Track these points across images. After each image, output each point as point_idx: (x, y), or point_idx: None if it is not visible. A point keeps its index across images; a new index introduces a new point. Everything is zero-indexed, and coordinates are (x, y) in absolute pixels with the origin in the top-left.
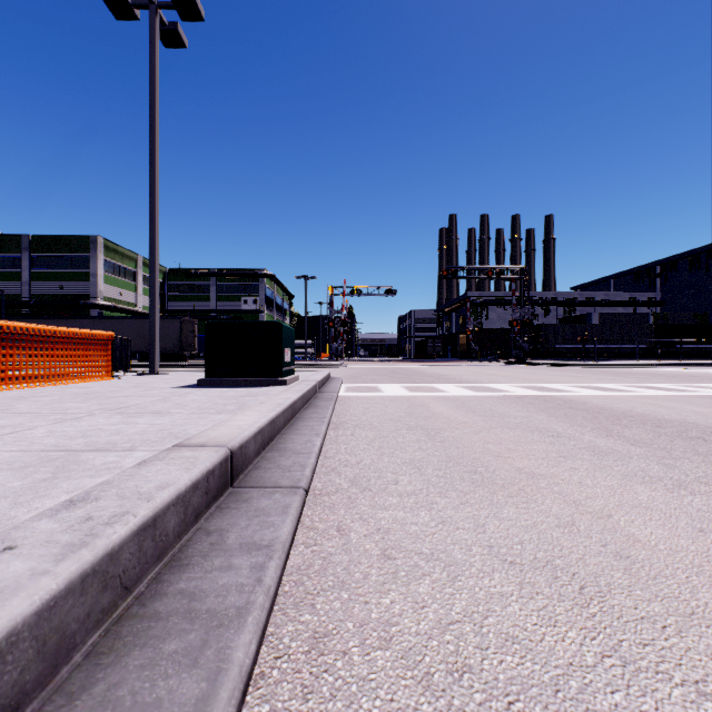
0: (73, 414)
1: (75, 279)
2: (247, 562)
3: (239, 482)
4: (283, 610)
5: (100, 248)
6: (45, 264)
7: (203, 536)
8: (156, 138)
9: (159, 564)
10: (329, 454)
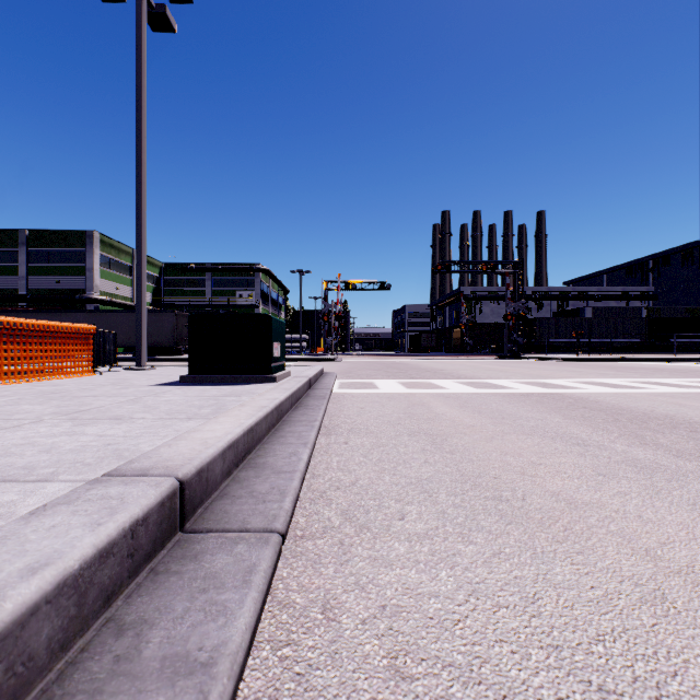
0: (17, 420)
1: (71, 274)
2: None
3: (195, 521)
4: None
5: (96, 243)
6: (41, 258)
7: (108, 639)
8: (142, 124)
9: None
10: (318, 470)
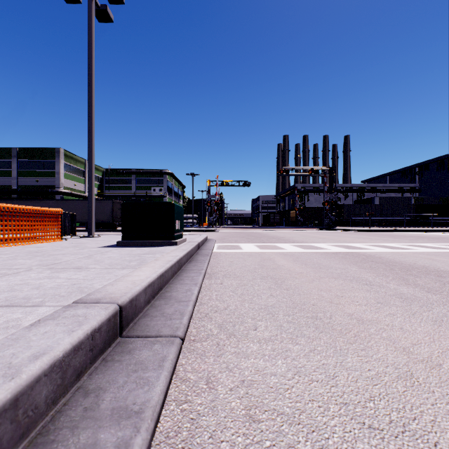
0: (16, 269)
1: (45, 176)
2: (113, 437)
3: (128, 330)
4: None
5: (62, 156)
6: (26, 166)
7: (79, 398)
8: (92, 81)
9: (23, 442)
10: (204, 300)
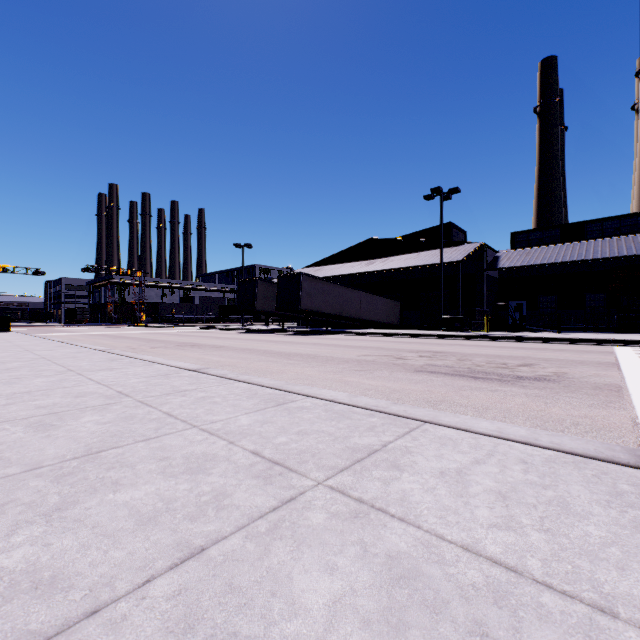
0: None
1: None
2: None
3: None
4: None
5: None
6: None
7: None
8: None
9: None
10: None
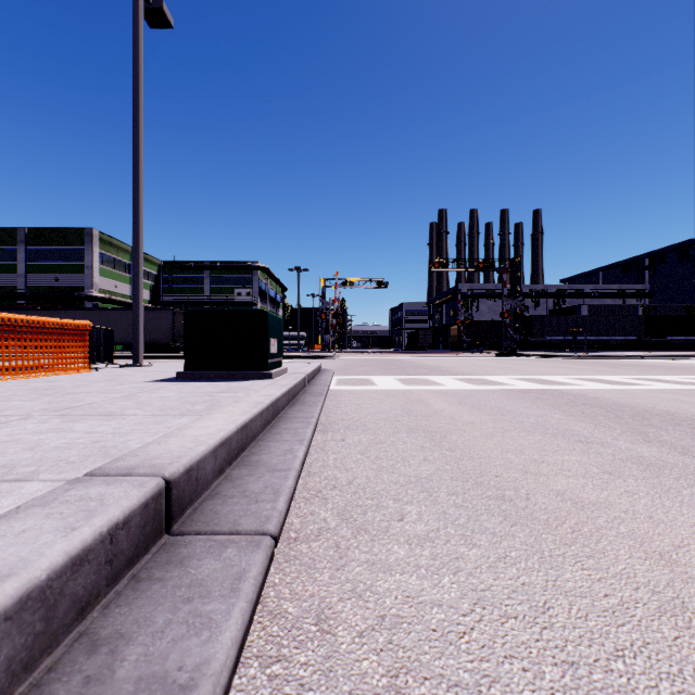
0: (5, 417)
1: (70, 272)
2: None
3: (183, 522)
4: None
5: (95, 241)
6: (40, 256)
7: (79, 657)
8: (139, 120)
9: None
10: (314, 468)
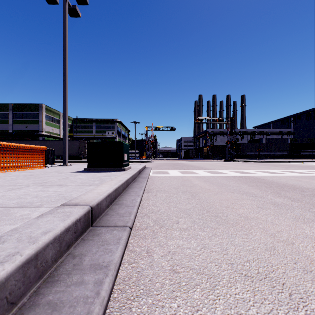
0: (19, 186)
1: (32, 123)
2: (92, 278)
3: (96, 223)
4: (111, 313)
5: (43, 109)
6: (19, 116)
7: (70, 259)
8: (66, 58)
9: (40, 280)
10: (144, 206)
